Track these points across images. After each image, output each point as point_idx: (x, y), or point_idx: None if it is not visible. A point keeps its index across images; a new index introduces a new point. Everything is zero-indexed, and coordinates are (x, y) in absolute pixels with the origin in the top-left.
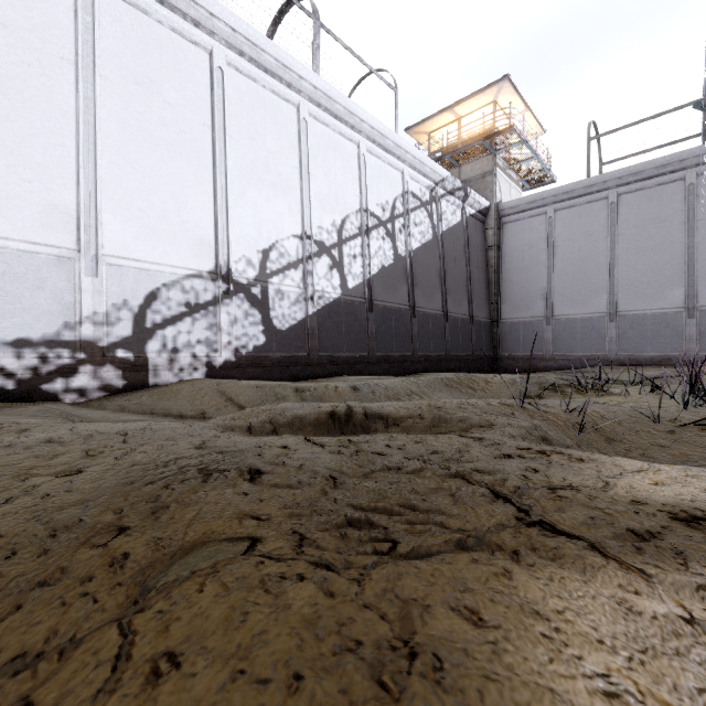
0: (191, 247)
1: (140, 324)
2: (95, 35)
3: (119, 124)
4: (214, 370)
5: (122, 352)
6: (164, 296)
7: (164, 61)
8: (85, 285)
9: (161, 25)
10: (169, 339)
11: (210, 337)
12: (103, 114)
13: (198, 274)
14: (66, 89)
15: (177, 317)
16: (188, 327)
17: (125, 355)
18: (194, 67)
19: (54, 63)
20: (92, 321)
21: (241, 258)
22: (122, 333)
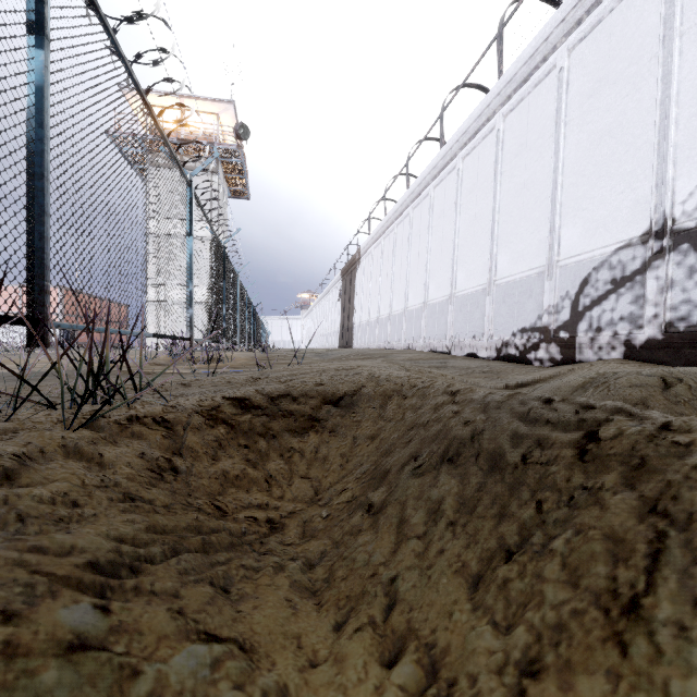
0: (624, 217)
1: (575, 309)
2: (562, 99)
3: (575, 148)
4: (633, 349)
5: (563, 333)
6: (594, 279)
7: (613, 44)
8: (546, 287)
9: (612, 12)
10: (594, 319)
11: (634, 311)
12: (566, 152)
13: (626, 244)
14: (550, 156)
15: (602, 296)
16: (611, 304)
17: (564, 336)
18: (643, 5)
19: (546, 145)
20: (547, 312)
21: (692, 192)
22: (564, 318)
